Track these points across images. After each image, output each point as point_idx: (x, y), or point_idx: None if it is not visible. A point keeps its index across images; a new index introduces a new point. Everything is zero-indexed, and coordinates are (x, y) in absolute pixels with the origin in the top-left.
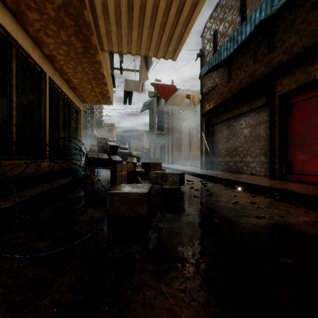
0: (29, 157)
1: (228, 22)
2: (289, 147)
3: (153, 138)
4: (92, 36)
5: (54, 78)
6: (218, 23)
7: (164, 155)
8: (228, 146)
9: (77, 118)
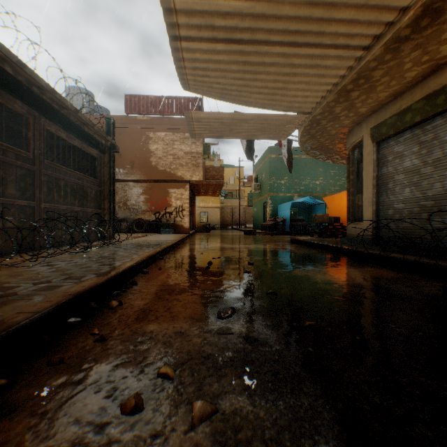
0: None
1: None
2: None
3: None
4: None
5: None
6: None
7: None
8: None
9: None
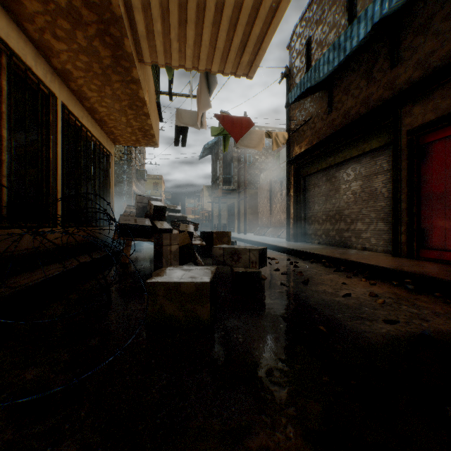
0: (28, 224)
1: (328, 24)
2: (424, 208)
3: (217, 196)
4: (125, 38)
5: (70, 105)
6: (314, 26)
7: (233, 221)
8: (328, 208)
9: (106, 166)
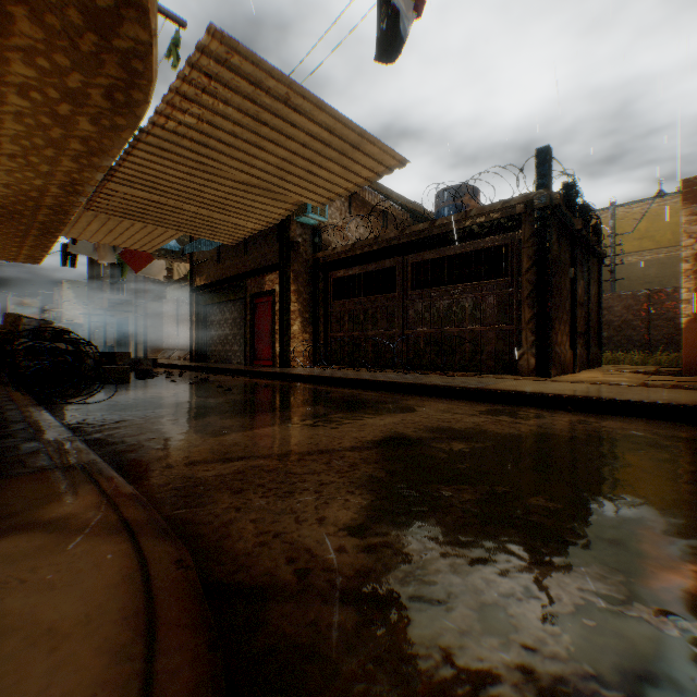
0: None
1: None
2: (256, 338)
3: (102, 308)
4: (61, 232)
5: None
6: None
7: (127, 341)
8: (221, 334)
9: None
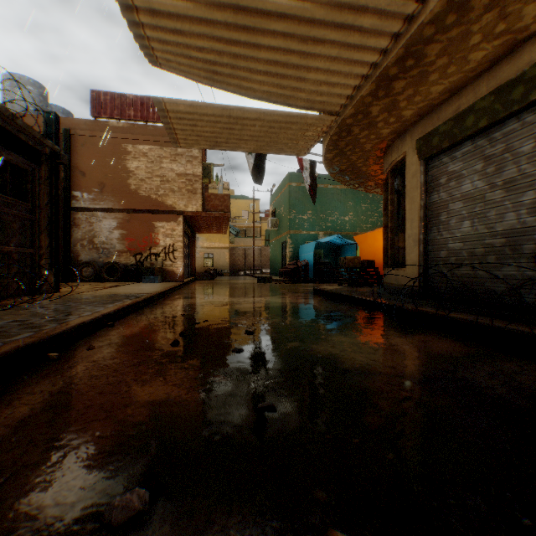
0: None
1: None
2: None
3: None
4: None
5: None
6: None
7: None
8: None
9: None
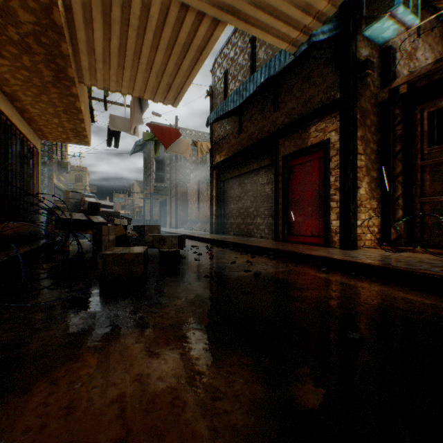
0: None
1: (239, 65)
2: (291, 209)
3: (149, 193)
4: (70, 68)
5: (2, 106)
6: (229, 62)
7: (165, 216)
8: (240, 206)
9: (34, 161)
